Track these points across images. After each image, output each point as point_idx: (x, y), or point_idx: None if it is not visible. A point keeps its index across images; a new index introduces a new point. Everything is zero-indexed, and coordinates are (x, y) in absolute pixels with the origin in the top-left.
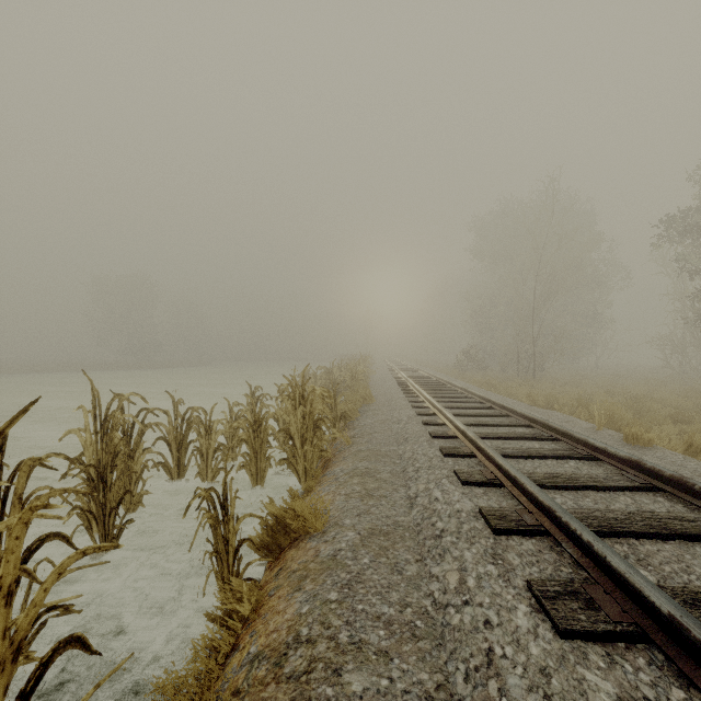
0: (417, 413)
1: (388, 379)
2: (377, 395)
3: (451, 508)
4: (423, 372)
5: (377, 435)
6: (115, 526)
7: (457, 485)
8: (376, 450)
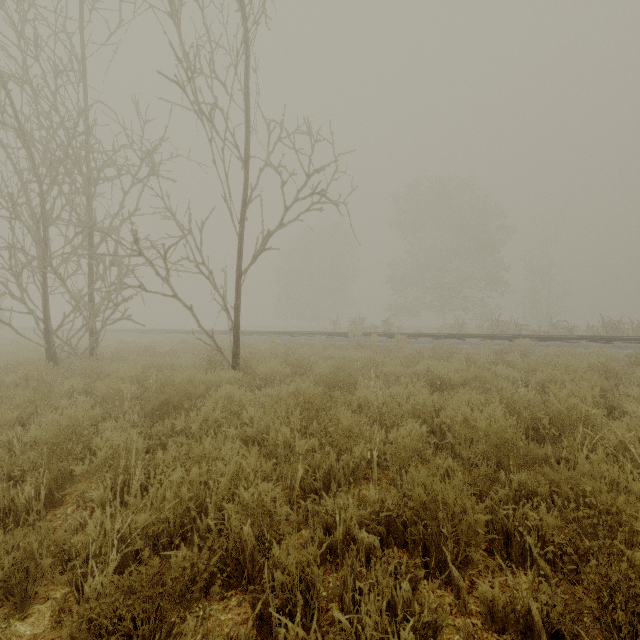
0: None
1: None
2: None
3: None
4: None
5: None
6: None
7: None
8: None
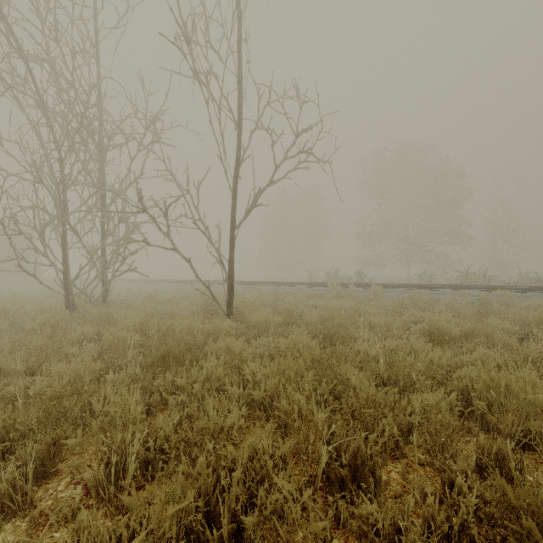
0: None
1: None
2: None
3: None
4: None
5: None
6: None
7: None
8: None
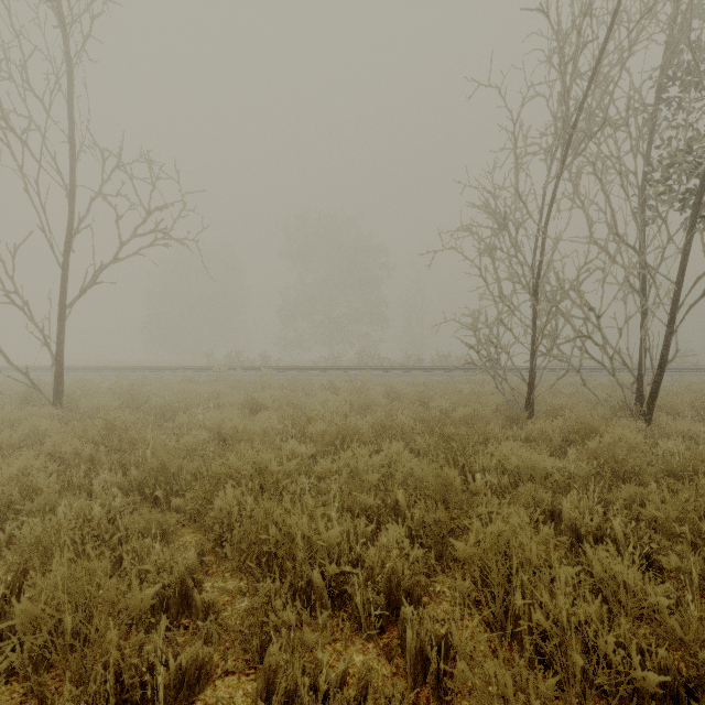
0: None
1: None
2: None
3: None
4: None
5: None
6: None
7: None
8: None
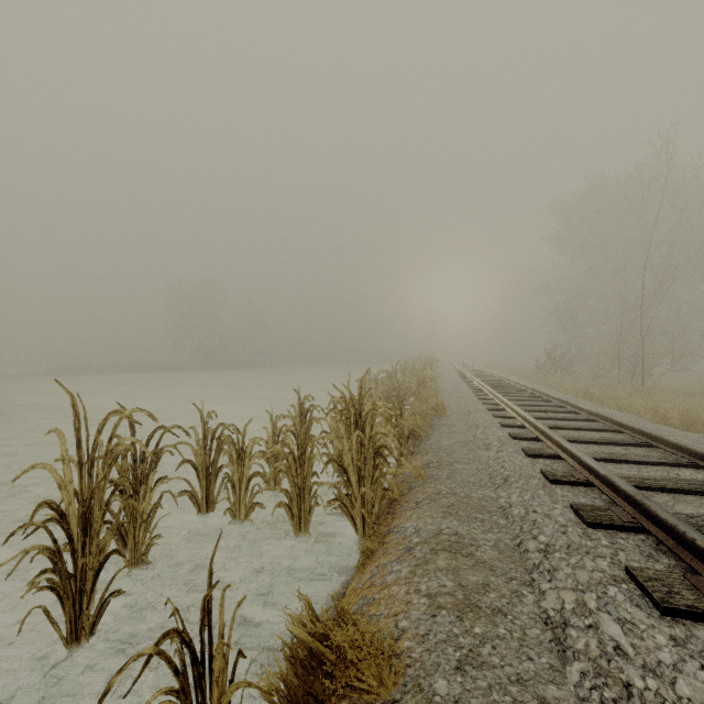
0: (512, 436)
1: (458, 385)
2: (449, 405)
3: (674, 697)
4: (498, 377)
5: (460, 467)
6: (84, 611)
7: (649, 612)
8: (464, 496)
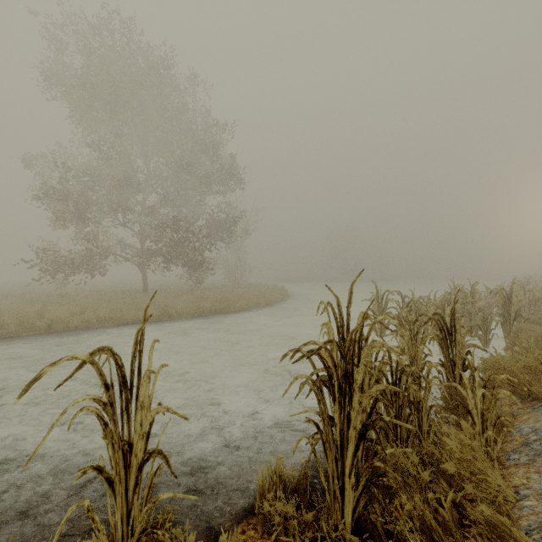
0: None
1: None
2: None
3: None
4: None
5: None
6: None
7: None
8: None
